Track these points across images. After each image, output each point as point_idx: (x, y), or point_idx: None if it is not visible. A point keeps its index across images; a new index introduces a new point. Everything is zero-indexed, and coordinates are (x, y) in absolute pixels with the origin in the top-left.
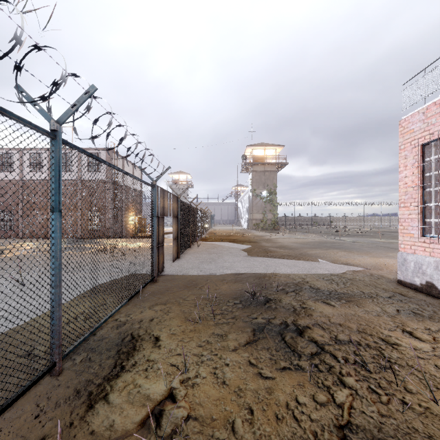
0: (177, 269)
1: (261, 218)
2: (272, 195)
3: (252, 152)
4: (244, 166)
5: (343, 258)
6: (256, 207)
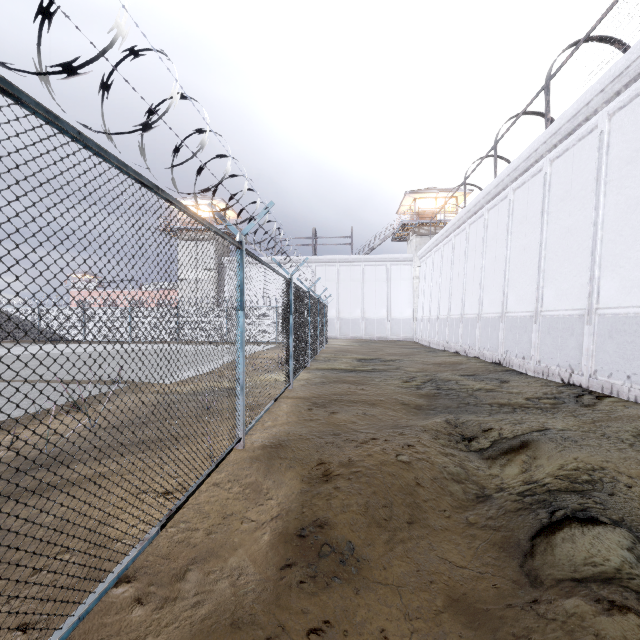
0: None
1: None
2: None
3: None
4: None
5: None
6: None
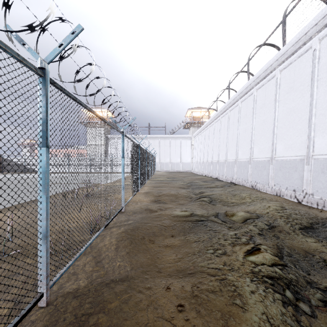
0: None
1: None
2: None
3: None
4: None
5: None
6: None
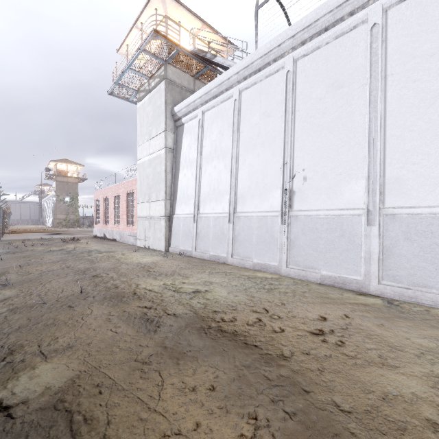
0: (6, 239)
1: (65, 218)
2: (75, 201)
3: (56, 166)
4: (48, 175)
5: (89, 233)
6: (60, 210)
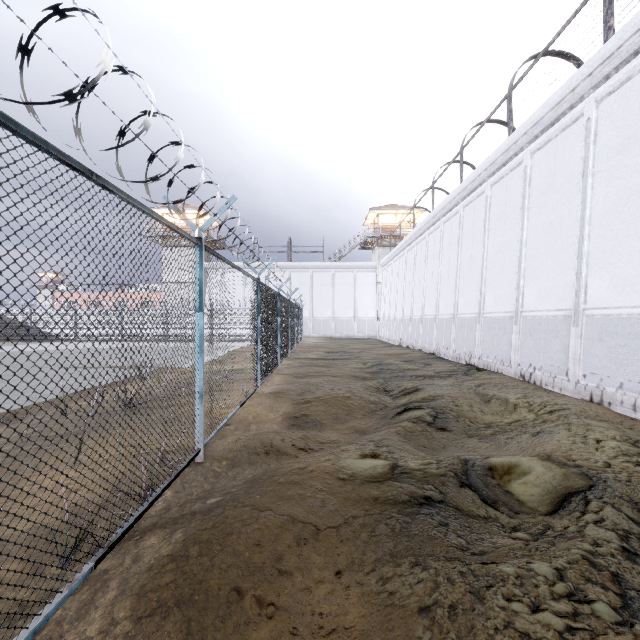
0: None
1: None
2: None
3: None
4: None
5: None
6: None
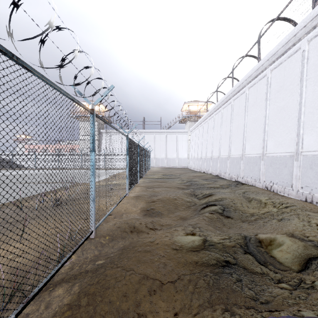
0: None
1: None
2: None
3: None
4: None
5: None
6: None
